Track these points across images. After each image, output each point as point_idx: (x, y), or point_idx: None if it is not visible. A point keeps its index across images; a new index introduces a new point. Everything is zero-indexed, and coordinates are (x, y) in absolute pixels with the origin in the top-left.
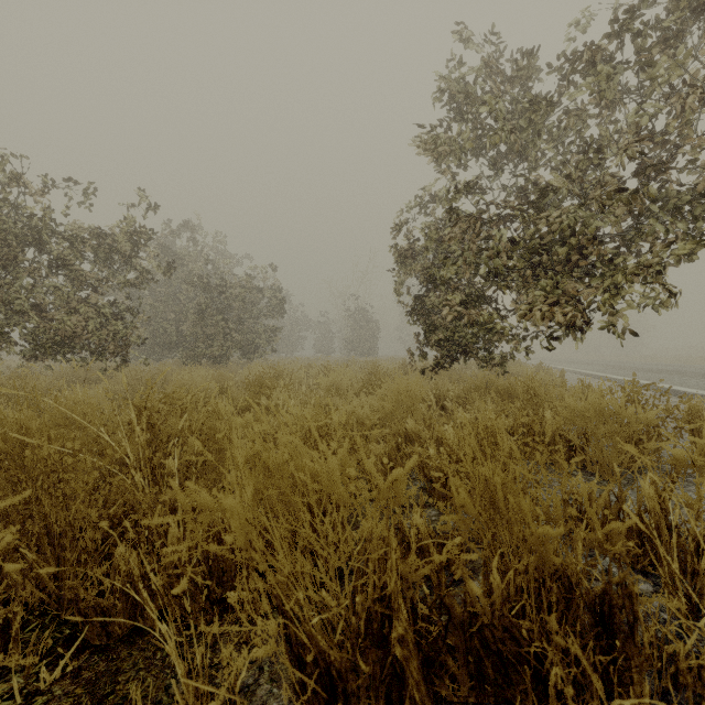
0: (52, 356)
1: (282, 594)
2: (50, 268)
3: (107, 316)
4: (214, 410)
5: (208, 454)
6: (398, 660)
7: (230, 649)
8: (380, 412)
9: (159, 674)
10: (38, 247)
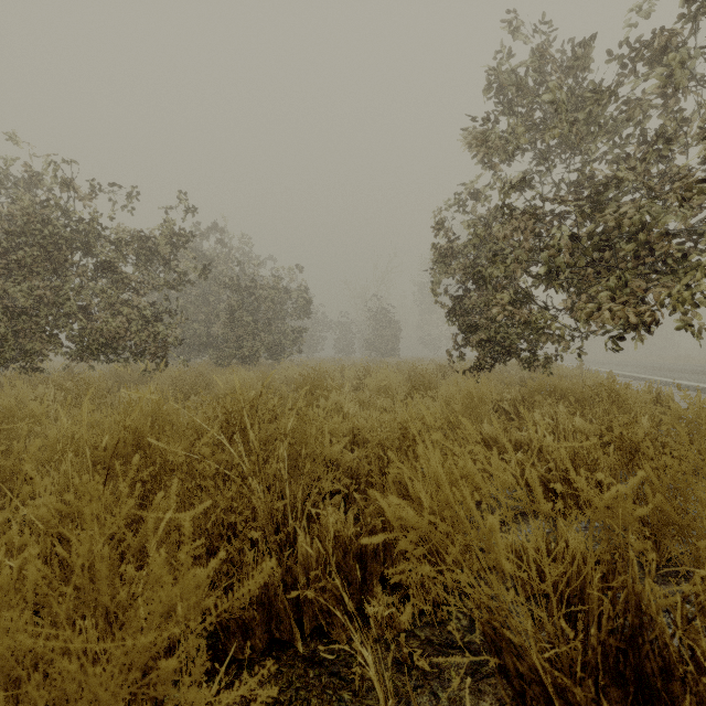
0: (95, 357)
1: (495, 620)
2: (95, 271)
3: (147, 318)
4: (304, 413)
5: (402, 466)
6: (636, 700)
7: (457, 682)
8: (445, 415)
9: (321, 695)
10: (84, 250)
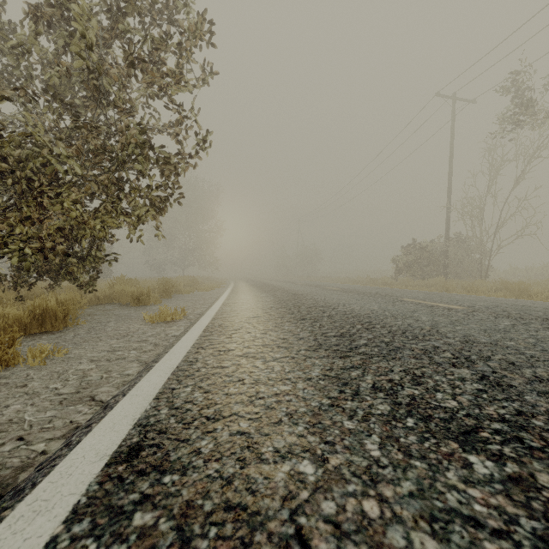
0: None
1: None
2: None
3: None
4: None
5: None
6: None
7: None
8: None
9: None
10: None
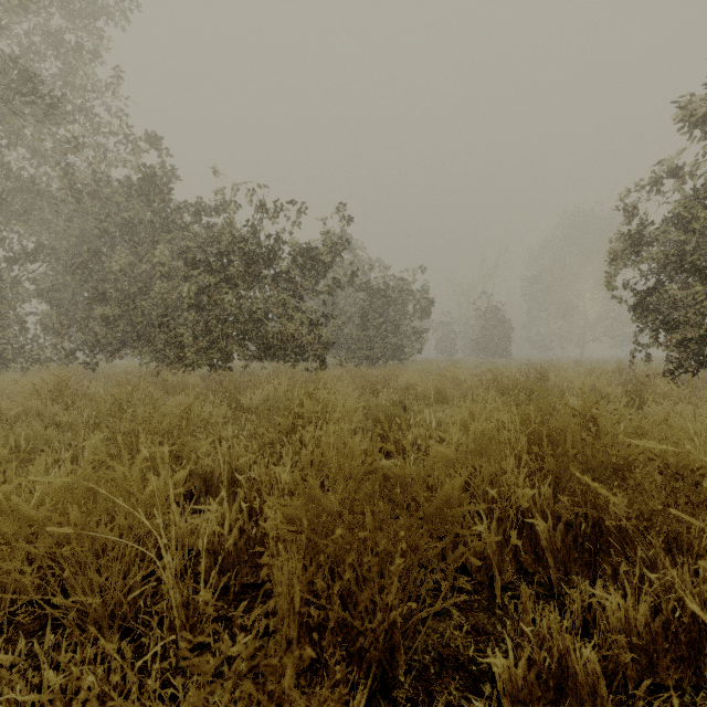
0: (269, 357)
1: None
2: (273, 281)
3: (312, 322)
4: (666, 418)
5: None
6: None
7: None
8: None
9: None
10: (267, 263)
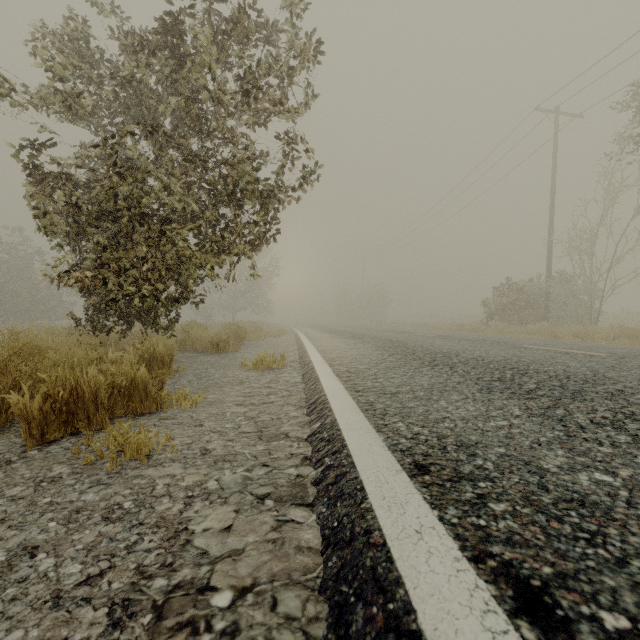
0: None
1: None
2: None
3: None
4: None
5: None
6: None
7: None
8: None
9: None
10: None
